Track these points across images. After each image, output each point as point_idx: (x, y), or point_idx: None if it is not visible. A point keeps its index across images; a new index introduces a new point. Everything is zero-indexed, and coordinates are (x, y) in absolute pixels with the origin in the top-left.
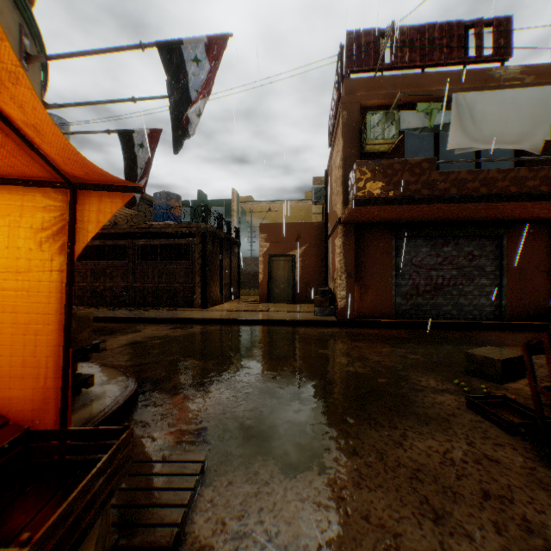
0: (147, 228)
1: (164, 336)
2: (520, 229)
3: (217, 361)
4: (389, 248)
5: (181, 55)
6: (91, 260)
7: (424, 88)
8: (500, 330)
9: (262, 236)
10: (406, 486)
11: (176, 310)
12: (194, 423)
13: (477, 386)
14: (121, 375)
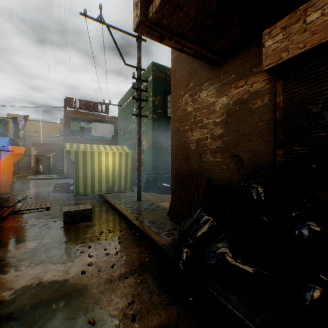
0: None
1: None
2: None
3: None
4: None
5: (18, 119)
6: None
7: (88, 116)
8: None
9: (34, 148)
10: None
11: None
12: None
13: None
14: None
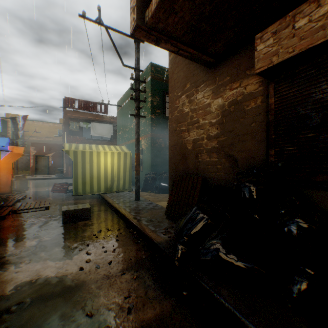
0: None
1: None
2: None
3: None
4: None
5: (17, 120)
6: None
7: (87, 116)
8: None
9: (33, 148)
10: None
11: None
12: None
13: None
14: None
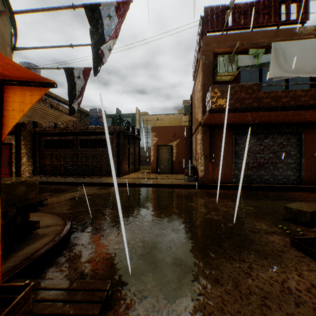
0: (85, 129)
1: (93, 193)
2: (312, 128)
3: (124, 210)
4: (230, 140)
5: (99, 13)
6: (53, 148)
7: (252, 41)
8: (300, 191)
9: (153, 134)
10: (258, 312)
11: (102, 178)
12: (105, 255)
13: (294, 229)
14: (61, 220)
